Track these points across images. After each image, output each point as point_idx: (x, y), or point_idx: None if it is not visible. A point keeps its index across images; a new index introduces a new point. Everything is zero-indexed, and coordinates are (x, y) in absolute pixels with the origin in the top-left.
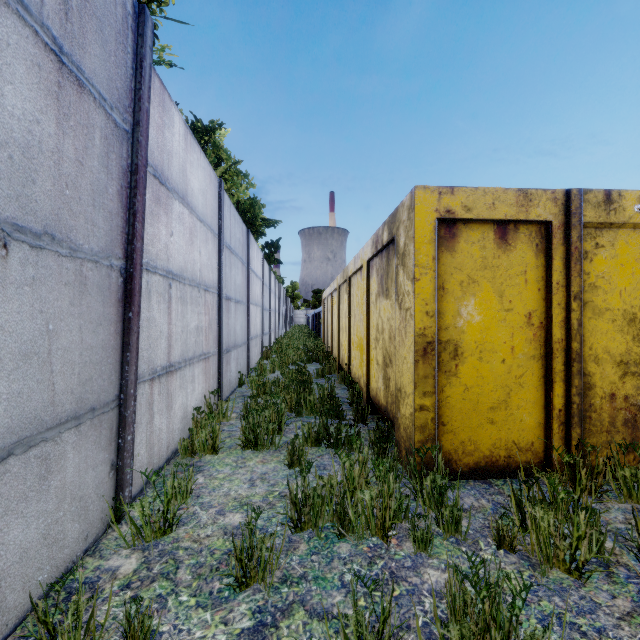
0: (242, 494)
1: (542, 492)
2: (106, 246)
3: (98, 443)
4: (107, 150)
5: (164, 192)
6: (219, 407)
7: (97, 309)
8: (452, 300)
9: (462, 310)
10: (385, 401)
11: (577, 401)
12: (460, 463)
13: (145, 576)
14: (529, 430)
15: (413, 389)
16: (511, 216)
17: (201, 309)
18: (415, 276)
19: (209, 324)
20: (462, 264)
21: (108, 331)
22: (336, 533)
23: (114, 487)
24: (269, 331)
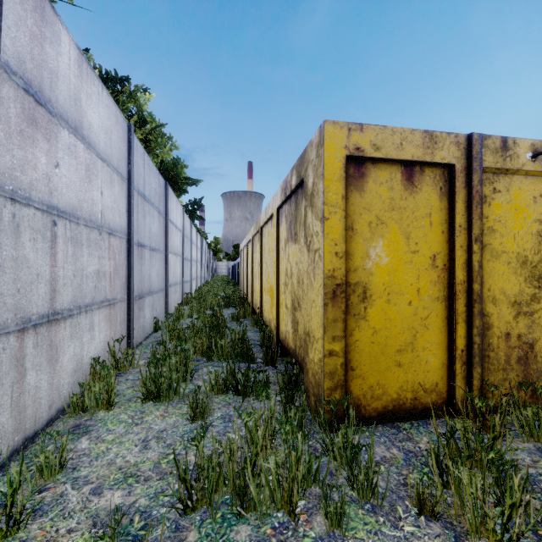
0: (130, 461)
1: (454, 439)
2: None
3: None
4: None
5: (44, 114)
6: (125, 355)
7: None
8: (361, 241)
9: (371, 251)
10: (294, 344)
11: (478, 341)
12: (369, 408)
13: None
14: (434, 371)
15: (322, 334)
16: (418, 157)
17: (103, 253)
18: (324, 215)
19: (115, 269)
20: (371, 204)
21: None
22: (234, 513)
23: None
24: (190, 279)
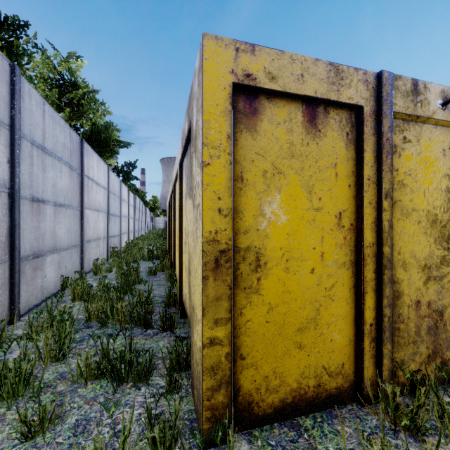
0: None
1: None
2: None
3: None
4: None
5: None
6: None
7: None
8: (253, 195)
9: (265, 208)
10: (189, 311)
11: (388, 313)
12: (263, 404)
13: None
14: (339, 350)
15: (201, 316)
16: (322, 94)
17: None
18: (203, 159)
19: None
20: (265, 149)
21: None
22: None
23: None
24: (120, 234)
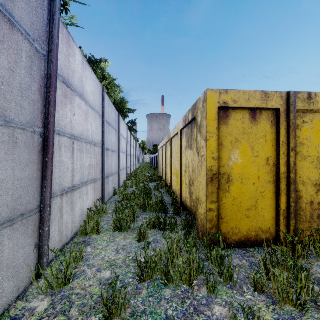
0: (111, 258)
1: (276, 257)
2: (30, 120)
3: (26, 234)
4: (31, 65)
5: (69, 91)
6: (102, 207)
7: (25, 156)
8: (226, 151)
9: (232, 156)
10: (190, 204)
11: (293, 205)
12: (231, 239)
13: (51, 313)
14: (267, 221)
15: (205, 199)
16: (258, 106)
17: (92, 155)
18: (207, 138)
19: (97, 163)
20: (232, 131)
21: (32, 169)
22: (163, 283)
23: (37, 257)
24: (130, 166)
